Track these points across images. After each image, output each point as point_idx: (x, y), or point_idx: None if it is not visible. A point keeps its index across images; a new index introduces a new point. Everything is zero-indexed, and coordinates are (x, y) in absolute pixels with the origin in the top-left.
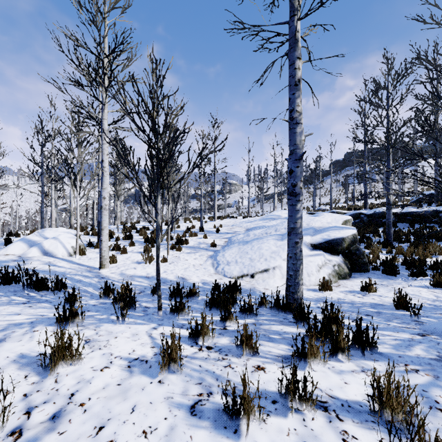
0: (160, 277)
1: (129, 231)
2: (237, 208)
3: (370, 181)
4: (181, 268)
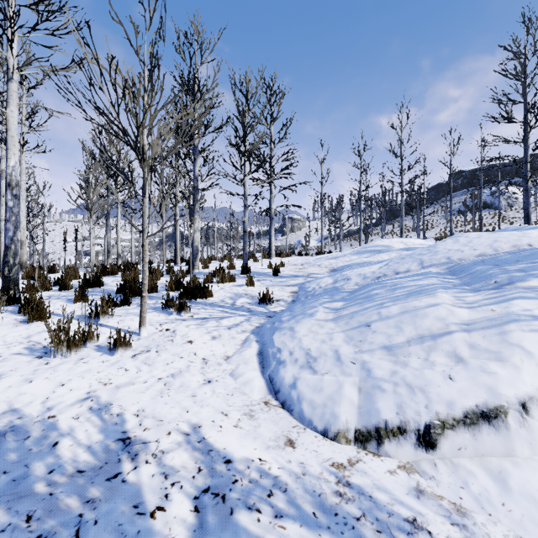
0: (26, 444)
1: (113, 272)
2: (303, 246)
3: (499, 206)
4: (156, 378)
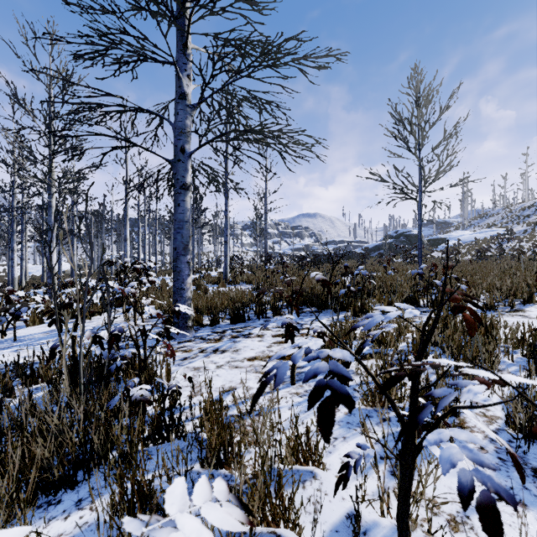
0: None
1: None
2: None
3: None
4: None
